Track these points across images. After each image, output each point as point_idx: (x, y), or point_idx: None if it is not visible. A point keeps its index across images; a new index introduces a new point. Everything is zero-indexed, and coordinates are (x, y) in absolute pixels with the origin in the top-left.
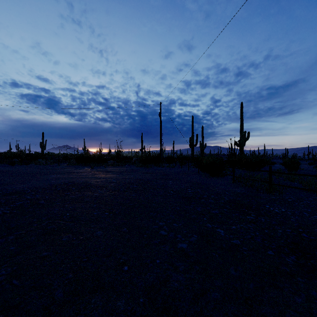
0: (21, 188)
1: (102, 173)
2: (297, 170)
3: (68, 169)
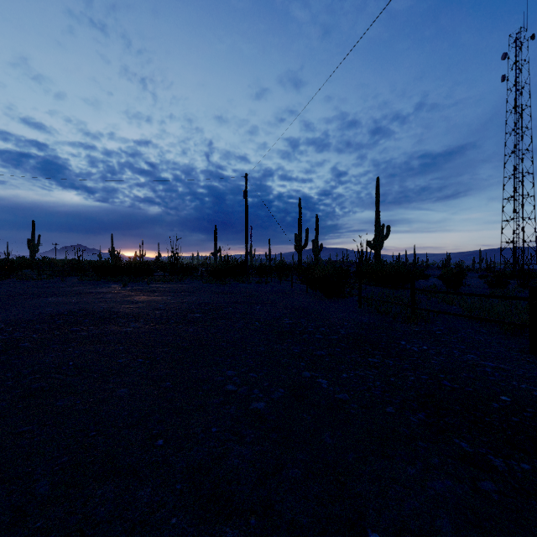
0: None
1: (142, 293)
2: (460, 286)
3: (80, 288)
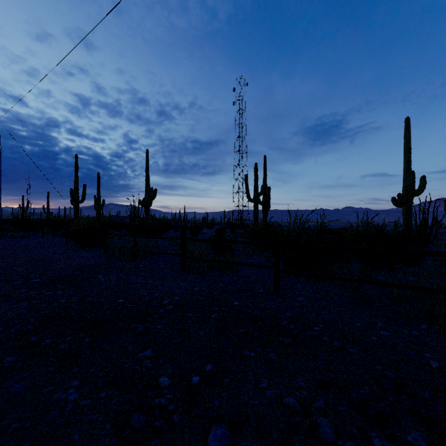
0: None
1: None
2: (199, 234)
3: None
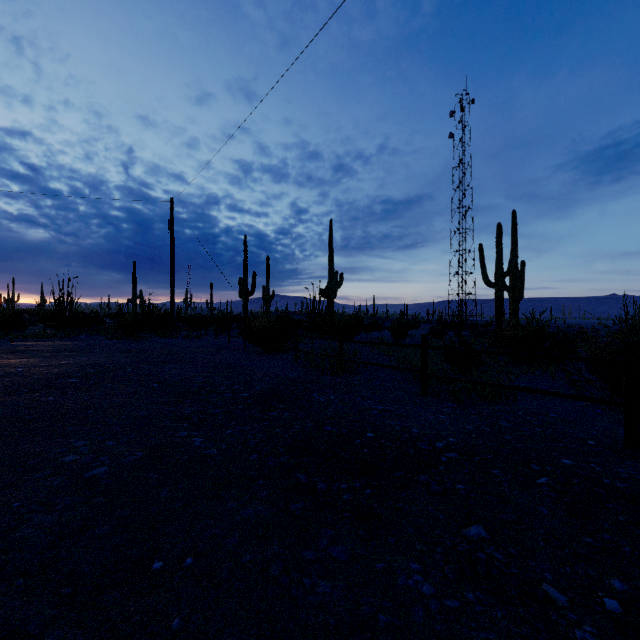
0: None
1: None
2: (405, 337)
3: None
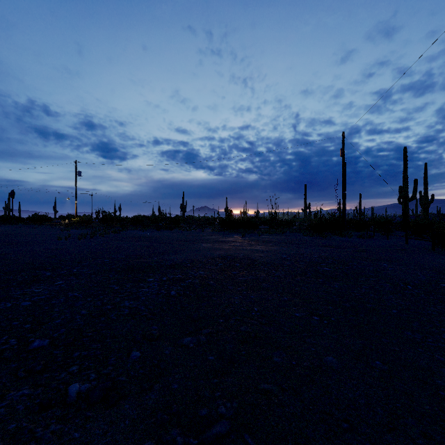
0: (179, 260)
1: (260, 243)
2: None
3: (215, 237)
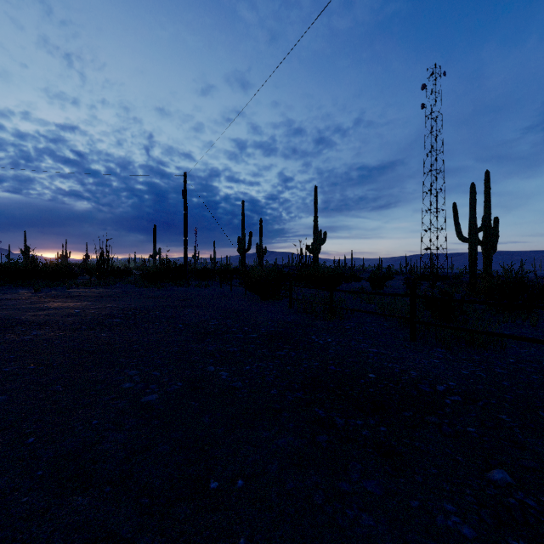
0: None
1: (58, 299)
2: (383, 287)
3: None
